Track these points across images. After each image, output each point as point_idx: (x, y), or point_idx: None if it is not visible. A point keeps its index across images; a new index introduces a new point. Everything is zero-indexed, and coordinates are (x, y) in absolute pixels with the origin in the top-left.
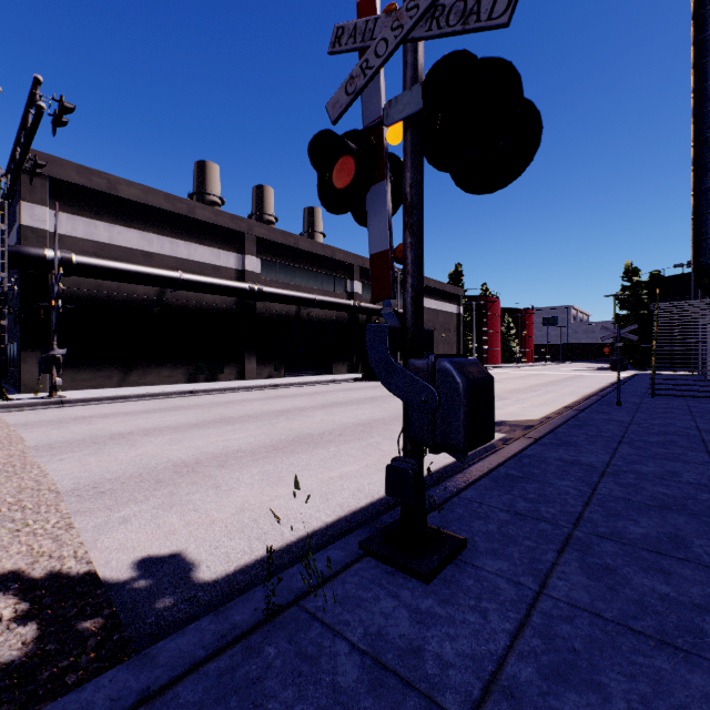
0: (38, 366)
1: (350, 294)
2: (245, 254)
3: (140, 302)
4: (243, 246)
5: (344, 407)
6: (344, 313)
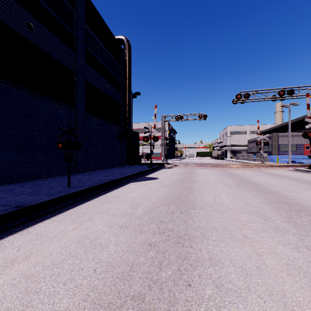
0: None
1: None
2: None
3: None
4: None
5: (230, 181)
6: None
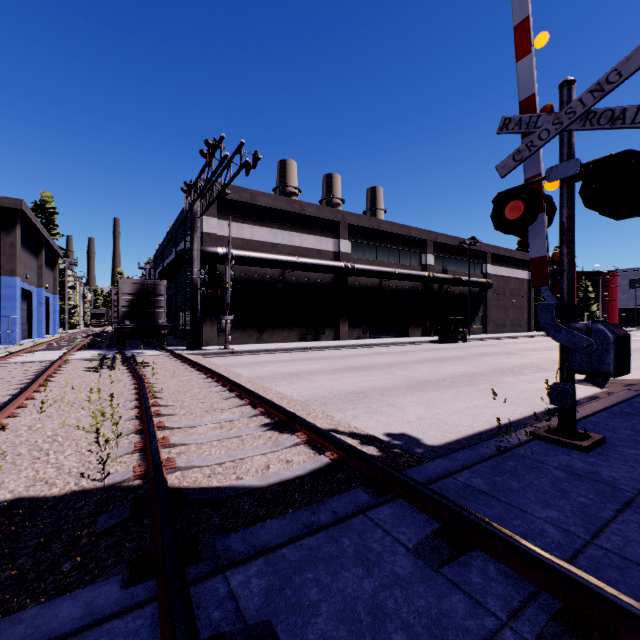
0: (211, 328)
1: (423, 266)
2: (340, 239)
3: (269, 281)
4: (338, 233)
5: (439, 363)
6: (418, 283)
